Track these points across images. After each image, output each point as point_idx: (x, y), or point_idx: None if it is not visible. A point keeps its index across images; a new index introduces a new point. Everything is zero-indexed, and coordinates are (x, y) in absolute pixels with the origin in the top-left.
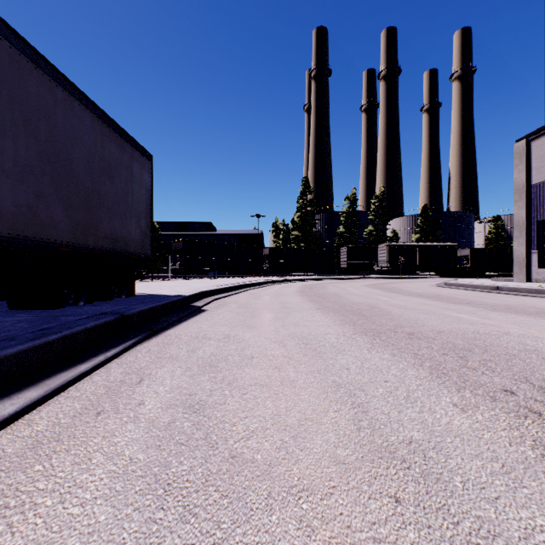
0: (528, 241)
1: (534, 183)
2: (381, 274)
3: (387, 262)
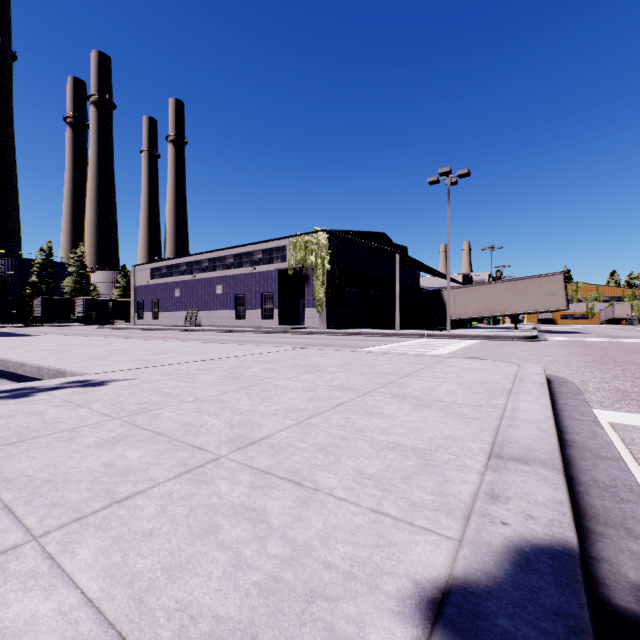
0: (136, 309)
1: (137, 285)
2: (77, 323)
3: (84, 313)
